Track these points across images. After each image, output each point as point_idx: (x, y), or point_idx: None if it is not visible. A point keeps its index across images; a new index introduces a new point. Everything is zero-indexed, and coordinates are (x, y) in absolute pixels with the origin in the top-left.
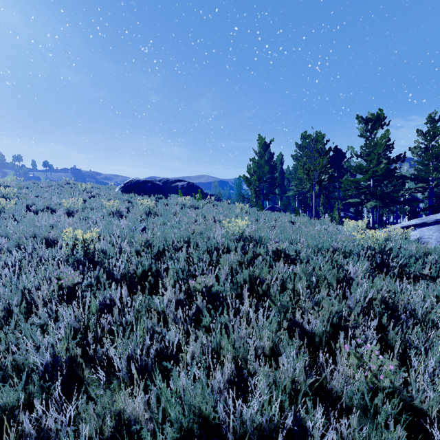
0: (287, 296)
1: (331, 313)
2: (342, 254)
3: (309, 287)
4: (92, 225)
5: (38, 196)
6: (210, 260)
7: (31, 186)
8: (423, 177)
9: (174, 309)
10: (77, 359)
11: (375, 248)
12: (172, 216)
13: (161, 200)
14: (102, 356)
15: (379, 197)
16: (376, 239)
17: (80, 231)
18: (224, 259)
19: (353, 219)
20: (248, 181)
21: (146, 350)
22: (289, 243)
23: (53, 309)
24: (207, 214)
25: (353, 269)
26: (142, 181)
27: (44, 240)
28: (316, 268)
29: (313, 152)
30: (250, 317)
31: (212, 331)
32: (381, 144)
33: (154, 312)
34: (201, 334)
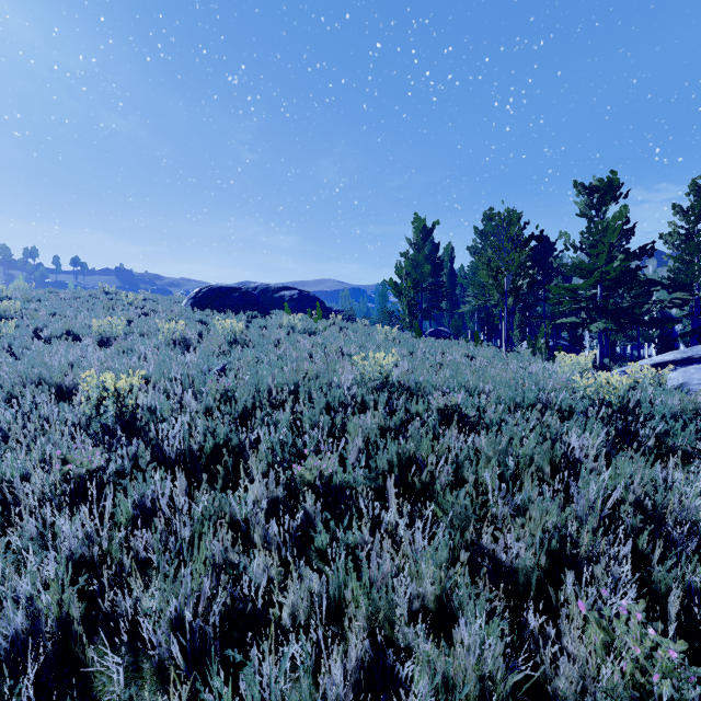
0: (466, 498)
1: (545, 527)
2: (555, 414)
3: (503, 475)
4: (138, 362)
5: (55, 313)
6: (331, 426)
7: (45, 298)
8: (683, 282)
9: (267, 515)
10: (73, 626)
11: (611, 403)
12: (271, 347)
13: (255, 320)
14: (126, 613)
15: (612, 315)
16: (614, 388)
17: (111, 375)
18: (355, 424)
19: (567, 351)
20: (397, 288)
21: (207, 603)
22: (465, 394)
23: (47, 520)
24: (329, 343)
25: (578, 443)
26: (226, 290)
27: (53, 390)
28: (515, 442)
29: (504, 241)
30: (400, 535)
31: (331, 562)
32: (615, 228)
33: (226, 527)
34: (309, 573)
